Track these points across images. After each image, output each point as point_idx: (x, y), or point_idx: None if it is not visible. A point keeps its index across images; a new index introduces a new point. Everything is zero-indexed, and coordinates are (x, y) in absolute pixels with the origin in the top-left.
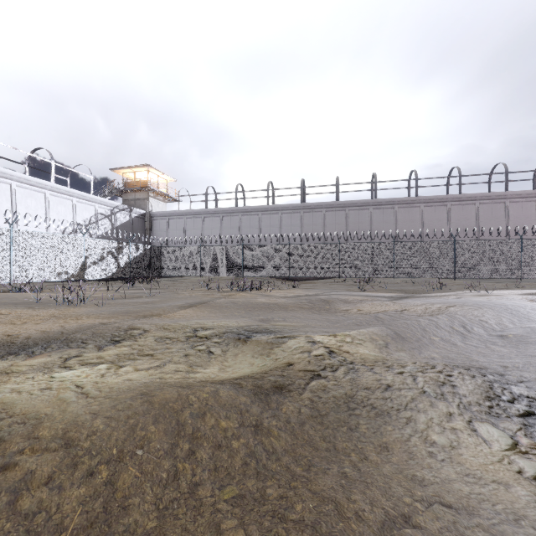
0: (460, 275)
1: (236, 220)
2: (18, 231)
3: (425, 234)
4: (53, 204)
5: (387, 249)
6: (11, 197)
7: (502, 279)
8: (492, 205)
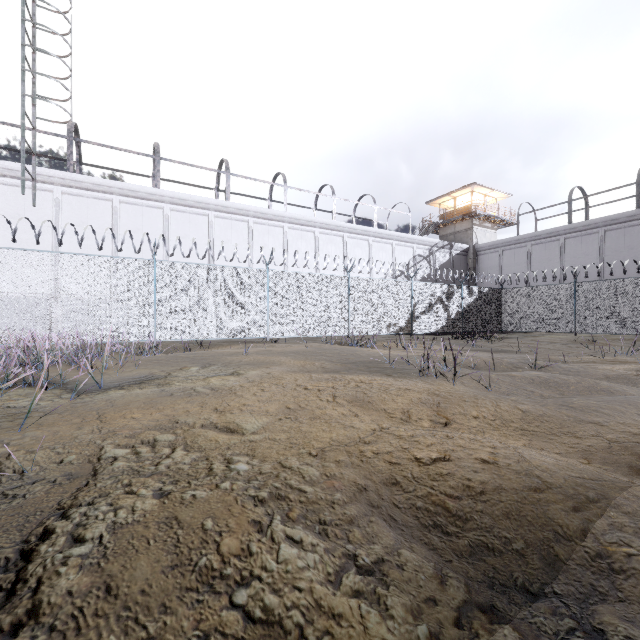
0: None
1: (638, 233)
2: (353, 279)
3: None
4: (375, 251)
5: None
6: (343, 249)
7: None
8: None
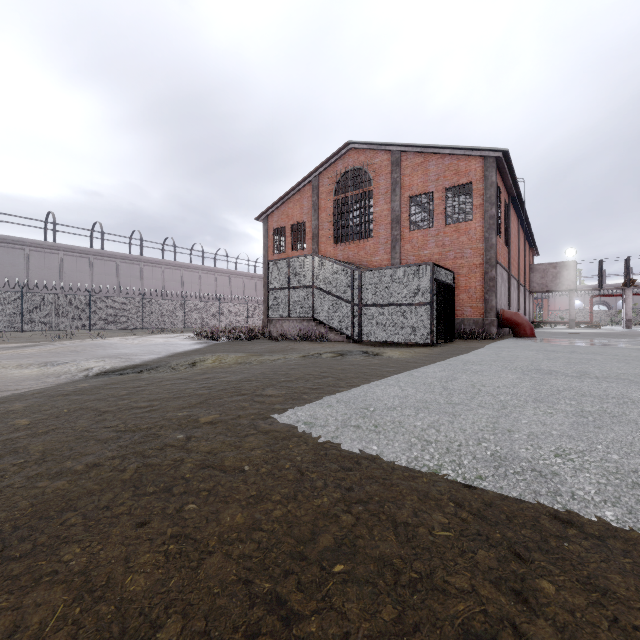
0: (95, 327)
1: None
2: None
3: (65, 285)
4: None
5: (13, 300)
6: None
7: (138, 329)
8: (130, 265)
